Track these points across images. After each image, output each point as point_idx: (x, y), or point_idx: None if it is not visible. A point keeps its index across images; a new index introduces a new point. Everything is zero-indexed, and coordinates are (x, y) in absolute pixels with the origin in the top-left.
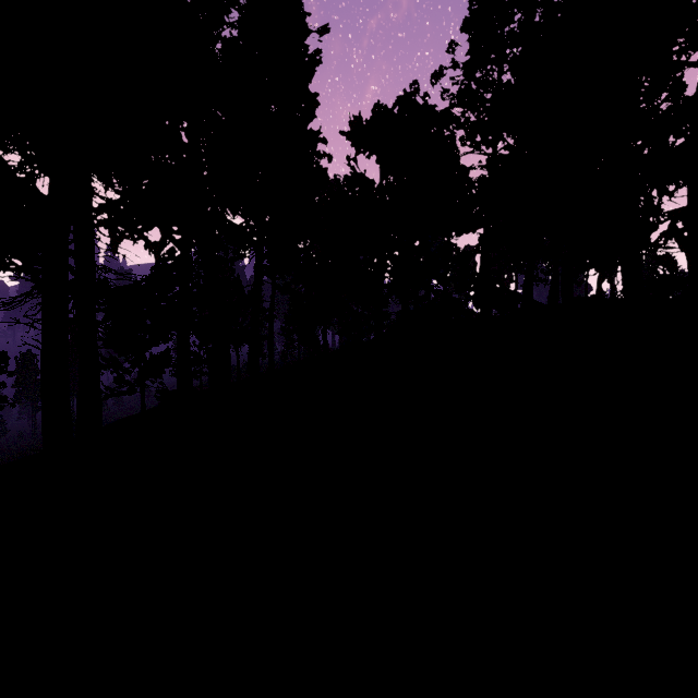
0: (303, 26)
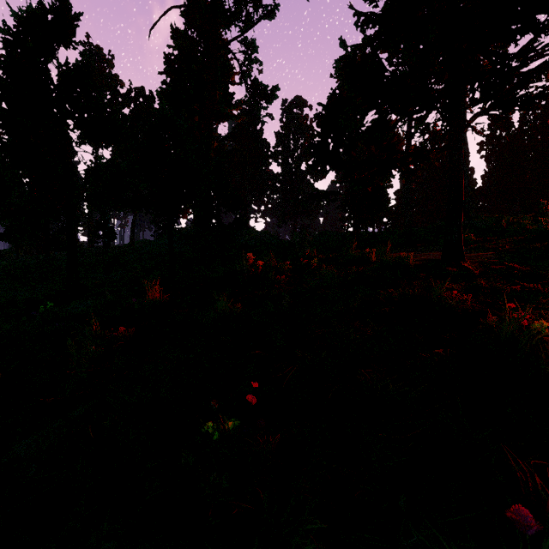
0: None
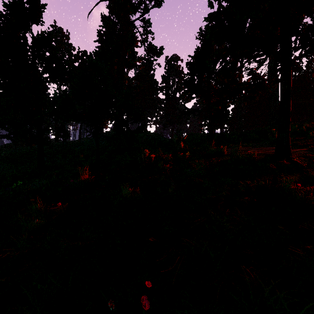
0: None
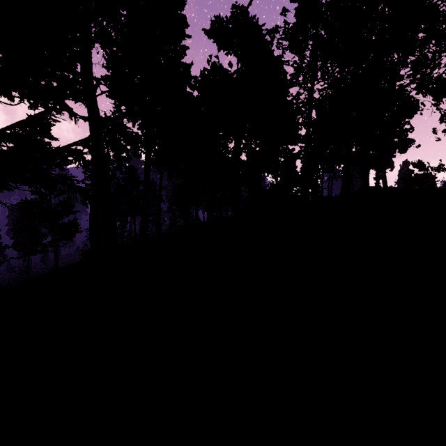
0: None
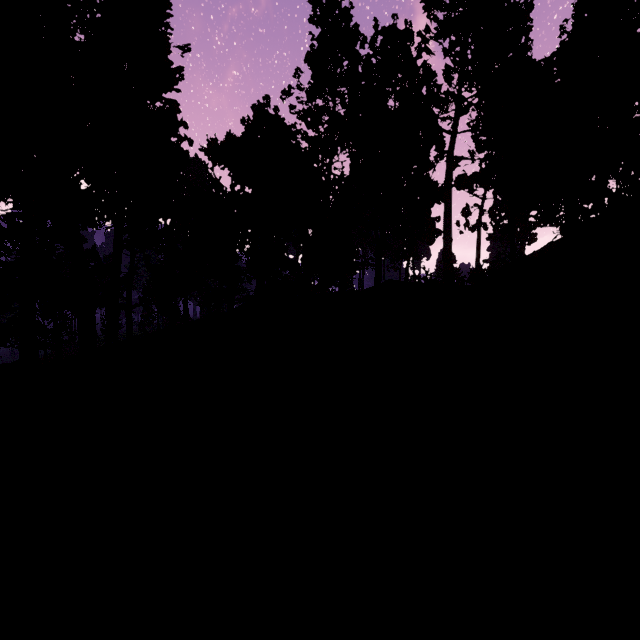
0: (167, 46)
